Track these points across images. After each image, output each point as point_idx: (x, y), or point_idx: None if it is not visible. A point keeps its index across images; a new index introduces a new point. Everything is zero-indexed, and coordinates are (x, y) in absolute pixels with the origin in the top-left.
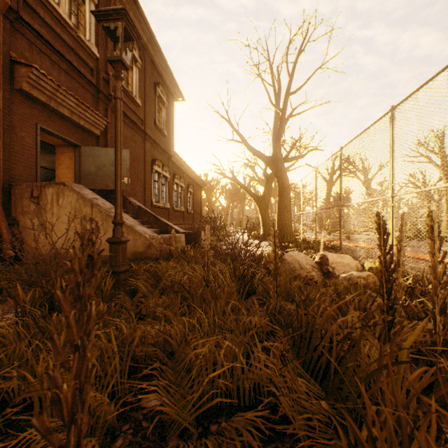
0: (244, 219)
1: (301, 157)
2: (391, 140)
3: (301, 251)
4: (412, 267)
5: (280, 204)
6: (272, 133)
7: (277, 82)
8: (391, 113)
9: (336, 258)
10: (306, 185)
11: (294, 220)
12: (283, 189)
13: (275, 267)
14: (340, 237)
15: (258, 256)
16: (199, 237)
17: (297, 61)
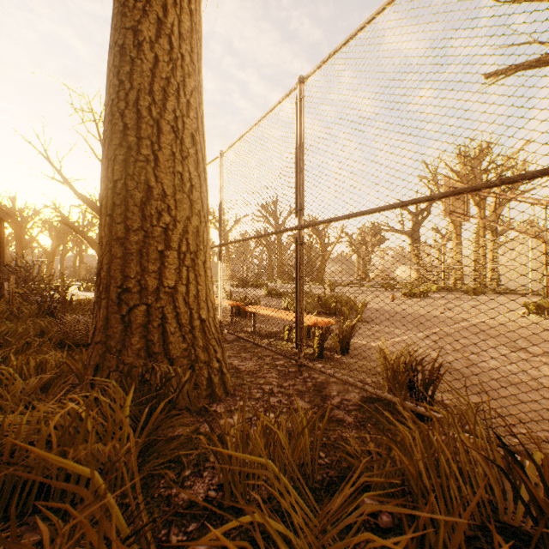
0: (83, 268)
1: None
2: None
3: None
4: None
5: None
6: None
7: None
8: None
9: None
10: None
11: None
12: None
13: (64, 298)
14: None
15: (70, 300)
16: (1, 289)
17: None
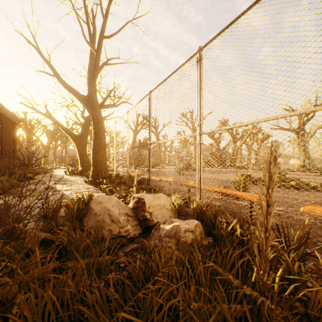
0: (67, 156)
1: (115, 106)
2: (199, 79)
3: (114, 188)
4: (221, 203)
5: (95, 142)
6: (88, 73)
7: (92, 25)
8: (199, 54)
9: (153, 201)
10: (120, 132)
11: (109, 158)
12: (99, 128)
13: None
14: (149, 173)
15: (53, 207)
16: None
17: (111, 4)
